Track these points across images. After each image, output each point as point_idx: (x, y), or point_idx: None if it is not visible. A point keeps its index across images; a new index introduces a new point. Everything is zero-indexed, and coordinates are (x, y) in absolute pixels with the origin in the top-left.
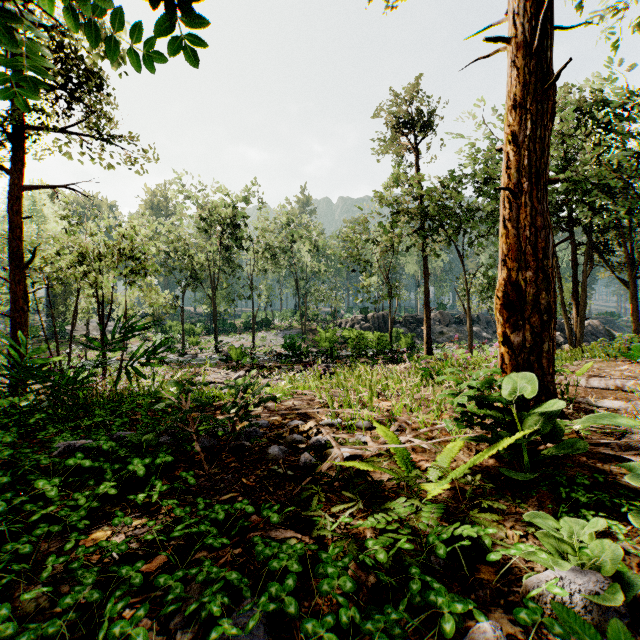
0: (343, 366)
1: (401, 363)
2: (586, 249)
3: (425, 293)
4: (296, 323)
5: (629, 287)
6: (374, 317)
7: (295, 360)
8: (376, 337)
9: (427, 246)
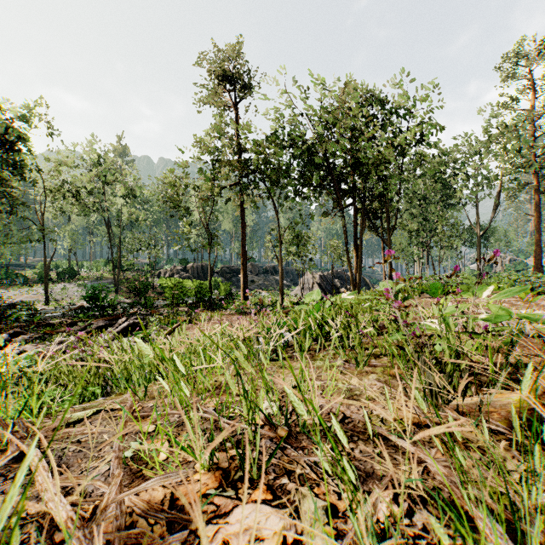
0: (158, 317)
1: (221, 310)
2: (363, 213)
3: (242, 243)
4: (108, 273)
5: (388, 244)
6: (193, 267)
7: (99, 314)
8: (196, 285)
9: (244, 200)
